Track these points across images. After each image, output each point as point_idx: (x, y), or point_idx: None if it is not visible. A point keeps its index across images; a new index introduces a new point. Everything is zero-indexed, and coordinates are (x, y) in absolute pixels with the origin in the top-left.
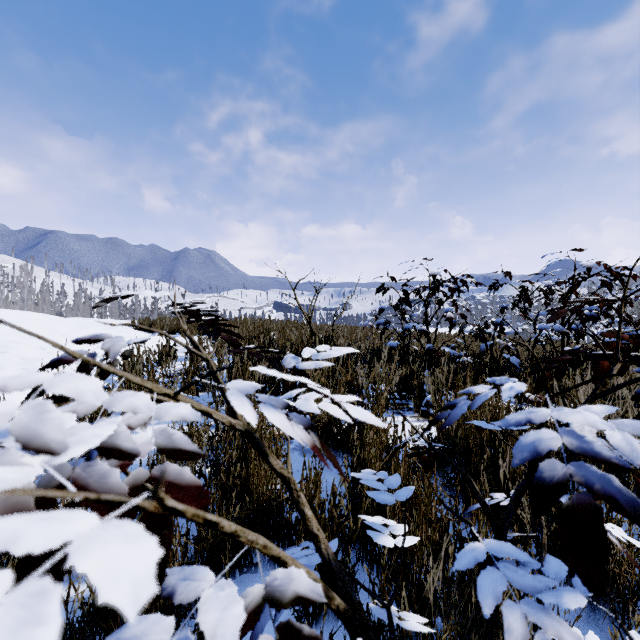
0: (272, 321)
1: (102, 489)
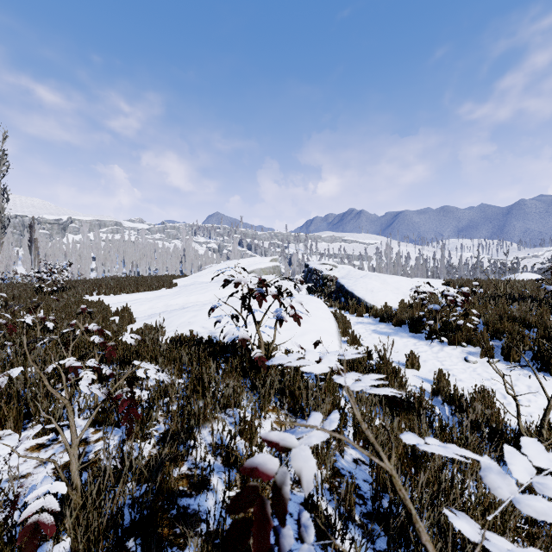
0: (529, 282)
1: (416, 291)
